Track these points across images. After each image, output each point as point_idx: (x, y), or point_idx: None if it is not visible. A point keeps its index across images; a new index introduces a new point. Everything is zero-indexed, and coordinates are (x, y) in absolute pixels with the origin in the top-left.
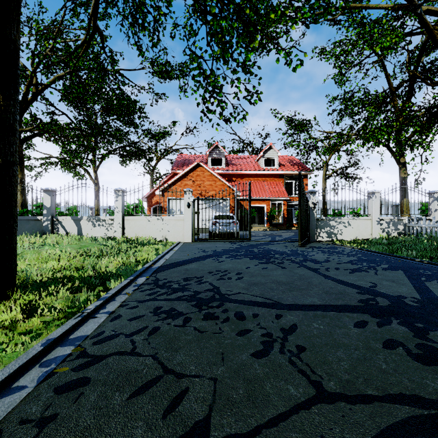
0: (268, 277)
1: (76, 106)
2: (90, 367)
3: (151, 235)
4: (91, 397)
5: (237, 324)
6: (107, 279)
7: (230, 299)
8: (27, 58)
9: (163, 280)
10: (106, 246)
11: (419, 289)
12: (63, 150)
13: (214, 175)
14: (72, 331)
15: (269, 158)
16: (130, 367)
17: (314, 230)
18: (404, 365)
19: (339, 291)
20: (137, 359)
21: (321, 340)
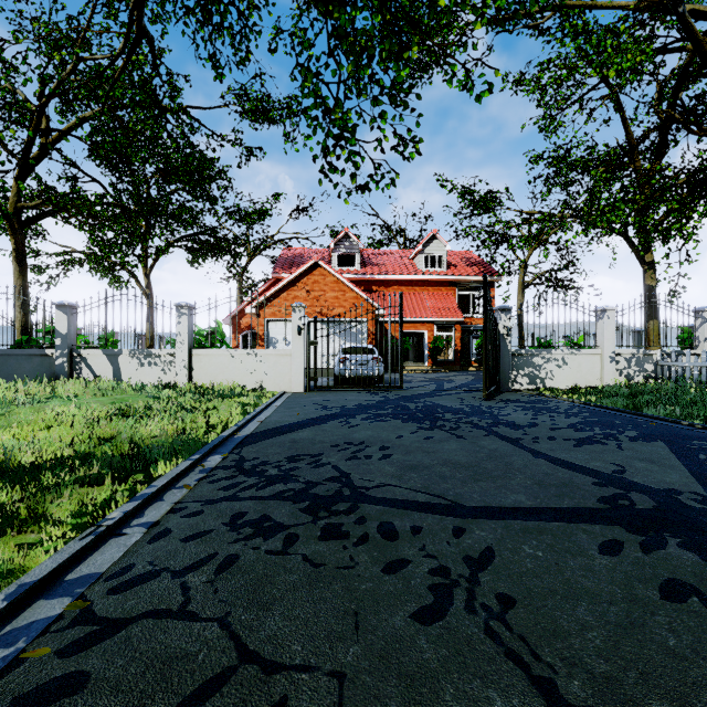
0: (435, 454)
1: (115, 167)
2: (94, 648)
3: (237, 380)
4: None
5: (382, 549)
6: (154, 459)
7: (370, 497)
8: (25, 80)
9: (253, 460)
10: (159, 399)
11: (701, 477)
12: (91, 239)
13: (342, 282)
14: (73, 564)
15: (432, 254)
16: (173, 648)
17: (507, 372)
18: None
19: (562, 481)
20: (188, 628)
21: (542, 582)
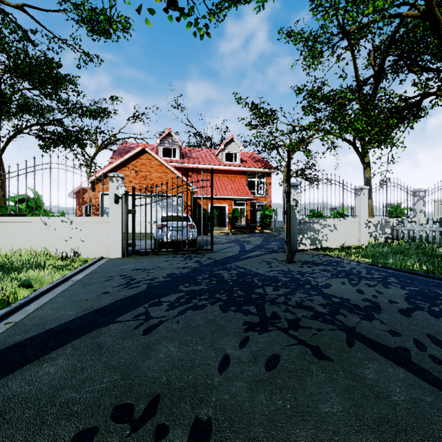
0: None
1: None
2: None
3: (50, 247)
4: None
5: None
6: None
7: None
8: None
9: None
10: None
11: None
12: None
13: (165, 165)
14: None
15: (230, 152)
16: None
17: (296, 235)
18: None
19: None
20: None
21: None
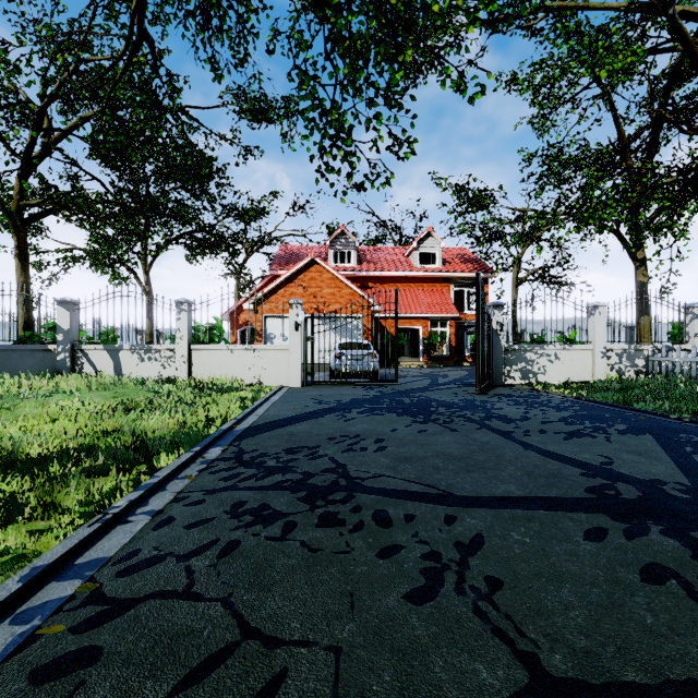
0: (429, 447)
1: (115, 166)
2: (105, 625)
3: (235, 375)
4: (98, 693)
5: (377, 535)
6: (156, 451)
7: (366, 487)
8: (28, 82)
9: (252, 452)
10: (160, 393)
11: (686, 468)
12: (92, 236)
13: (338, 278)
14: (82, 550)
15: (426, 251)
16: (179, 625)
17: (500, 367)
18: (686, 616)
19: (551, 472)
20: (193, 607)
21: (529, 566)
